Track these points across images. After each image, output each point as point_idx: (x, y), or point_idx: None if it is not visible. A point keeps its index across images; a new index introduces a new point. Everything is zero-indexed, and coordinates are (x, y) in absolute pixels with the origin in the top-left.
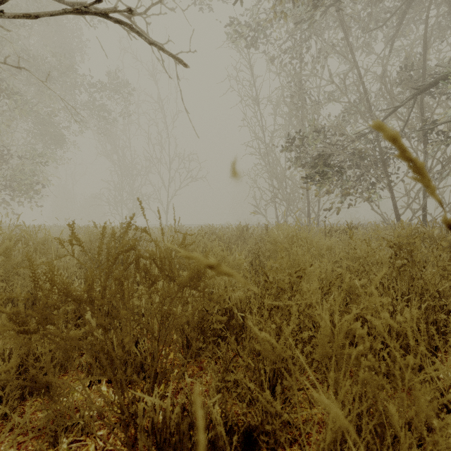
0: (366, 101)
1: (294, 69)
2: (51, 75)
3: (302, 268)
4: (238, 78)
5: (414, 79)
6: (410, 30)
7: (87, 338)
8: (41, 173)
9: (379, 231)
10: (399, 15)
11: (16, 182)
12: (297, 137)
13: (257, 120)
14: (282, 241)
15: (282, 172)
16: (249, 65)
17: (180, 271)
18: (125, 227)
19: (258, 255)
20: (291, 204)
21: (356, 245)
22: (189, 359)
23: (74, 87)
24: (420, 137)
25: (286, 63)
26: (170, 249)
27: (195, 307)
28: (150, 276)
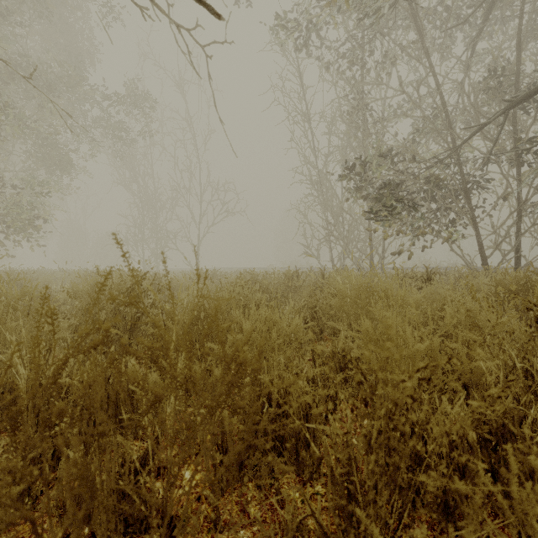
0: (445, 115)
1: (354, 77)
2: (54, 85)
3: (432, 364)
4: (285, 89)
5: (504, 88)
6: (498, 29)
7: (59, 462)
8: (42, 206)
9: (513, 286)
10: (485, 10)
11: (10, 216)
12: (356, 162)
13: (308, 140)
14: (351, 295)
15: (339, 204)
16: (298, 72)
17: (210, 344)
18: (137, 275)
19: (315, 311)
20: (349, 244)
21: (451, 300)
22: (224, 488)
23: (83, 100)
24: (512, 160)
25: (344, 70)
26: (197, 308)
27: (236, 448)
28: (146, 391)
